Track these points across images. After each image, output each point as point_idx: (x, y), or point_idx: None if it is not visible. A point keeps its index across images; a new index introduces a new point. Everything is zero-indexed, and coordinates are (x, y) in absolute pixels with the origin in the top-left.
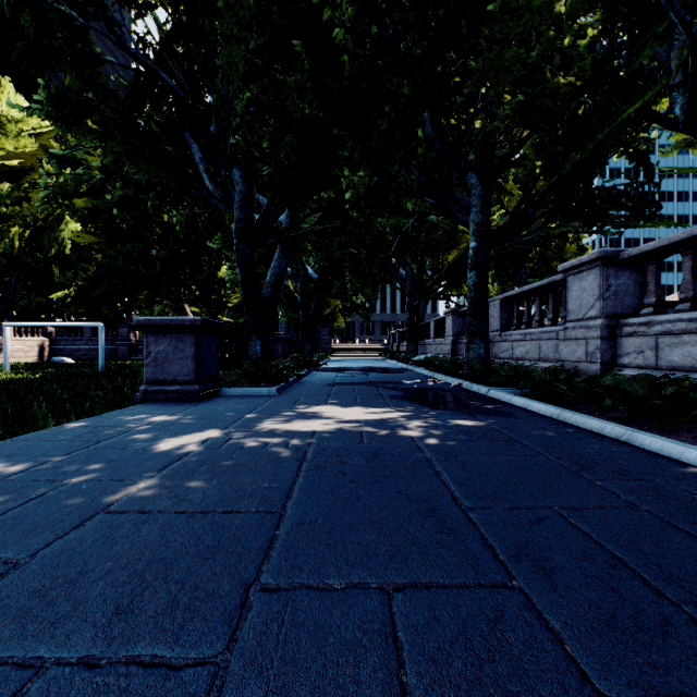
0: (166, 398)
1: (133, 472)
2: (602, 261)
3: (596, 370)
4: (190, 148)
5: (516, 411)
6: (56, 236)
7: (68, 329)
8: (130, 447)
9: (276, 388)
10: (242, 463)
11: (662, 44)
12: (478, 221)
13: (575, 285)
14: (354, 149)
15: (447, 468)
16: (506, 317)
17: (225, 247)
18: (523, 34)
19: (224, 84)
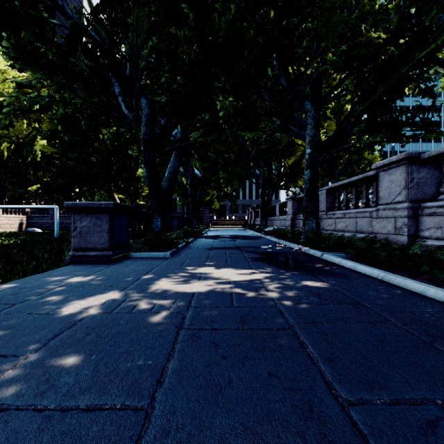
0: (87, 260)
1: (22, 343)
2: (408, 160)
3: (403, 240)
4: (112, 85)
5: (348, 272)
6: (31, 149)
7: (38, 209)
8: (36, 310)
9: (169, 252)
10: (125, 331)
11: (442, 9)
12: (312, 135)
13: (385, 179)
14: (225, 83)
15: (310, 338)
16: (330, 202)
17: (140, 155)
18: (345, 0)
19: (134, 38)
